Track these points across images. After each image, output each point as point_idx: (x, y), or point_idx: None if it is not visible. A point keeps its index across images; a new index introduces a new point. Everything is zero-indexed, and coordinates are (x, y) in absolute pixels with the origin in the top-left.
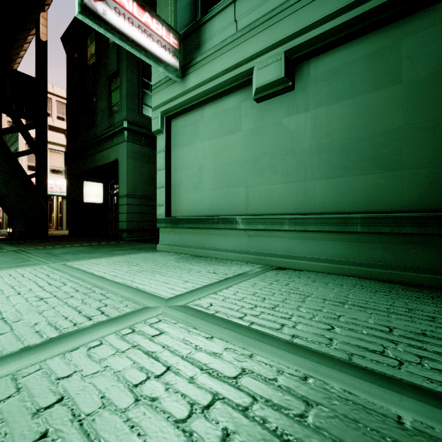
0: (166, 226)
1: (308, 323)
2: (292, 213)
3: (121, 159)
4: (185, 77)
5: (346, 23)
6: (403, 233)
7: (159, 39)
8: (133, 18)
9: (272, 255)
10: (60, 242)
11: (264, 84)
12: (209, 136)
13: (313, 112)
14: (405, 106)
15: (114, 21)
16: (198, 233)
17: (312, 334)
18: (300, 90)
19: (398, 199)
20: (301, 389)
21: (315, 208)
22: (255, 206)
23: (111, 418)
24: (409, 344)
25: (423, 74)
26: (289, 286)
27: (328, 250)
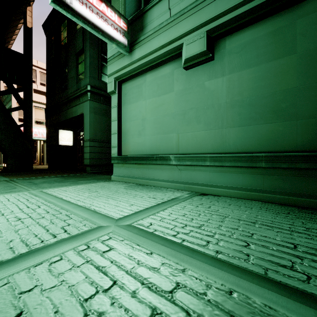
0: (118, 162)
1: (228, 240)
2: (212, 153)
3: (86, 113)
4: (132, 52)
5: (253, 8)
6: (298, 167)
7: (113, 23)
8: (93, 7)
9: (197, 184)
10: (41, 173)
11: (191, 56)
12: (150, 95)
13: (228, 76)
14: (299, 71)
15: (78, 9)
16: (141, 168)
17: (232, 250)
18: (218, 60)
19: (294, 142)
20: (228, 303)
21: (229, 149)
22: (184, 148)
23: None
24: (312, 259)
25: (313, 46)
26: (210, 209)
27: (239, 180)
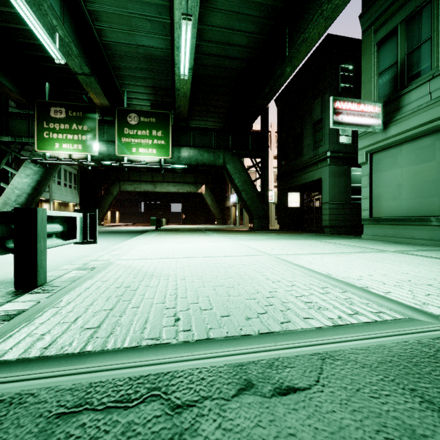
0: (369, 223)
1: None
2: None
3: (324, 178)
4: (386, 129)
5: None
6: None
7: (369, 114)
8: (354, 112)
9: None
10: (287, 232)
11: None
12: (406, 164)
13: None
14: None
15: (345, 120)
16: (397, 228)
17: None
18: None
19: None
20: None
21: None
22: None
23: (392, 258)
24: None
25: None
26: None
27: None
